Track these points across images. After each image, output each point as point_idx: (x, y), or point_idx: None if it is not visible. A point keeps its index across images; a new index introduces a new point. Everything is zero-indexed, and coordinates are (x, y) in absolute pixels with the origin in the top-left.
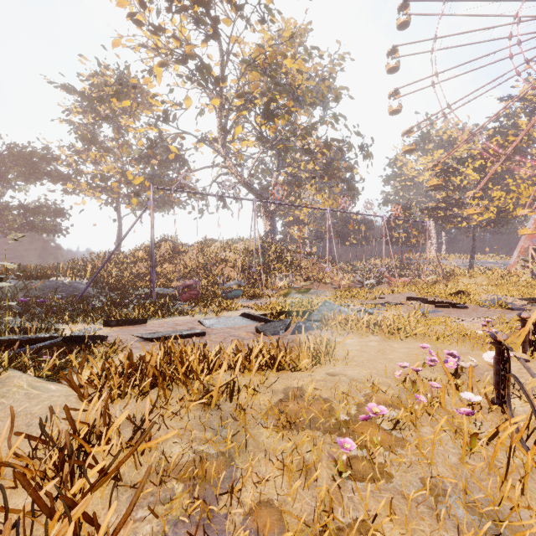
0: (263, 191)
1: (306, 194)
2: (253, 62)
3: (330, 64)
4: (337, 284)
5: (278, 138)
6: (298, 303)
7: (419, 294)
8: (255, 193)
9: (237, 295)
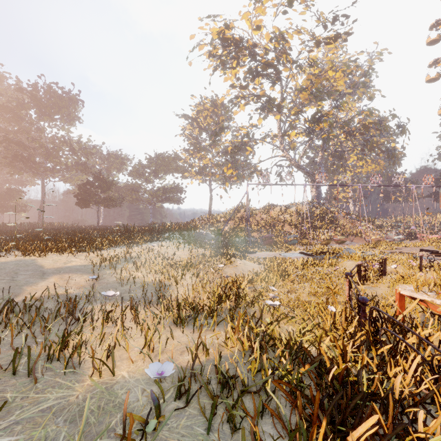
0: (310, 164)
1: (342, 177)
2: (303, 90)
3: (368, 60)
4: (369, 238)
5: (322, 133)
6: (331, 249)
7: (436, 248)
8: (304, 172)
9: (294, 243)
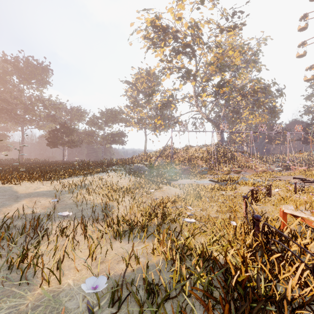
0: (216, 117)
1: (238, 126)
2: (211, 64)
3: (257, 44)
4: (257, 169)
5: (224, 95)
6: (231, 177)
7: (304, 176)
8: (212, 122)
9: (205, 173)
